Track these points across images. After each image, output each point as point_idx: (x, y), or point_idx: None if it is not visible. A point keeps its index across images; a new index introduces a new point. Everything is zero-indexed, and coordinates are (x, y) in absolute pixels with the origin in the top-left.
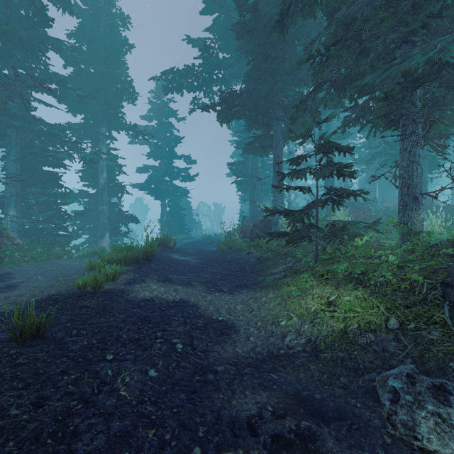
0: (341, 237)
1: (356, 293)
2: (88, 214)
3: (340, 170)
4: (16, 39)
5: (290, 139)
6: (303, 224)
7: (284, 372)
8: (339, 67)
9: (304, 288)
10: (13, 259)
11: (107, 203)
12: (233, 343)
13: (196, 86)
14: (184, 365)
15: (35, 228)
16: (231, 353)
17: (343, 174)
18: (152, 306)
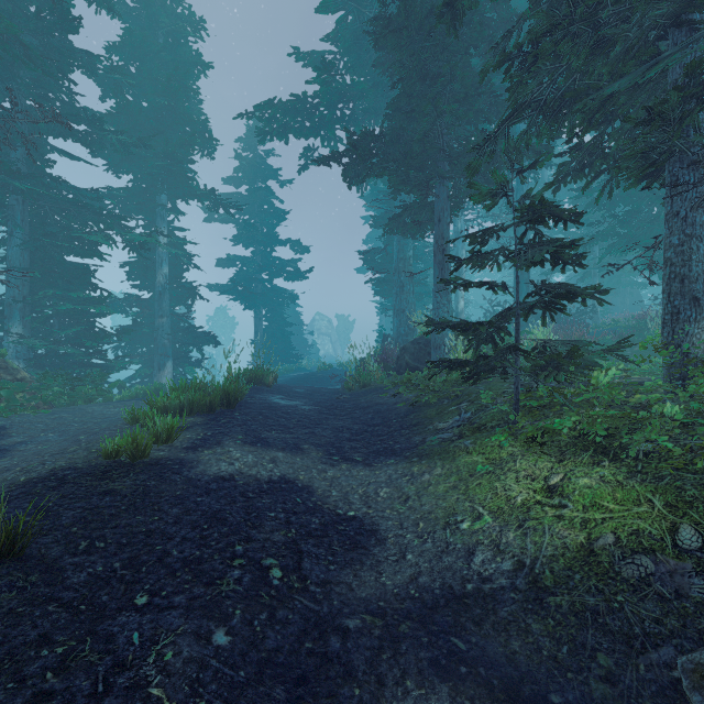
0: (567, 369)
1: (600, 472)
2: (139, 332)
3: (559, 252)
4: (18, 47)
5: (470, 199)
6: (495, 346)
7: (478, 635)
8: (554, 76)
9: (498, 459)
10: (13, 403)
11: (169, 315)
12: (375, 566)
13: (310, 128)
14: (284, 616)
15: (54, 354)
16: (373, 588)
17: (563, 259)
18: (230, 489)
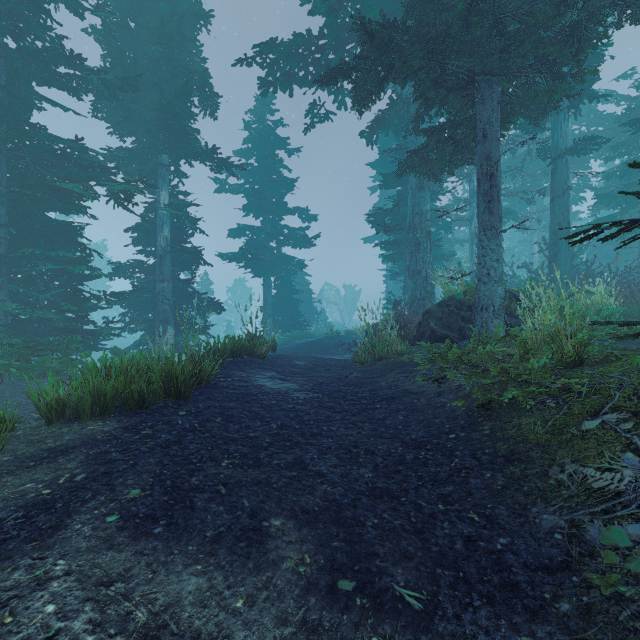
0: None
1: None
2: (140, 297)
3: None
4: None
5: None
6: None
7: None
8: None
9: None
10: None
11: (170, 279)
12: None
13: (315, 75)
14: None
15: (35, 319)
16: None
17: None
18: None
